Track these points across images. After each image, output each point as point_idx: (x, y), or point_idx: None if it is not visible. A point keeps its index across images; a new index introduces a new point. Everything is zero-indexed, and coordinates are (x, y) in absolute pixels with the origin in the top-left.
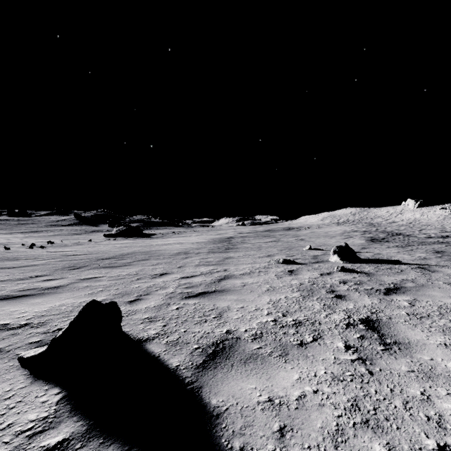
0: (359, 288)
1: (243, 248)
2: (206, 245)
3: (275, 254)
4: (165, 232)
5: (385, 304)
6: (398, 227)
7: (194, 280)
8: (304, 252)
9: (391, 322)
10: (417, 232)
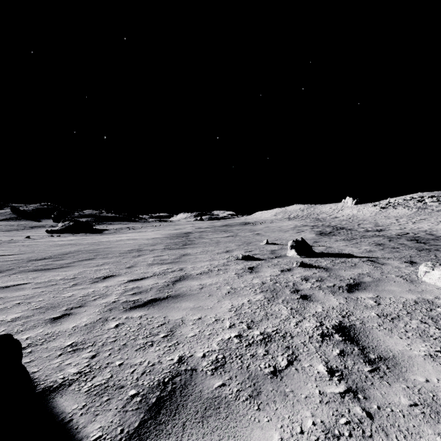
0: (322, 285)
1: (201, 243)
2: (162, 241)
3: (234, 250)
4: (119, 228)
5: (352, 303)
6: (340, 222)
7: (144, 284)
8: (262, 247)
9: (366, 328)
10: (356, 226)
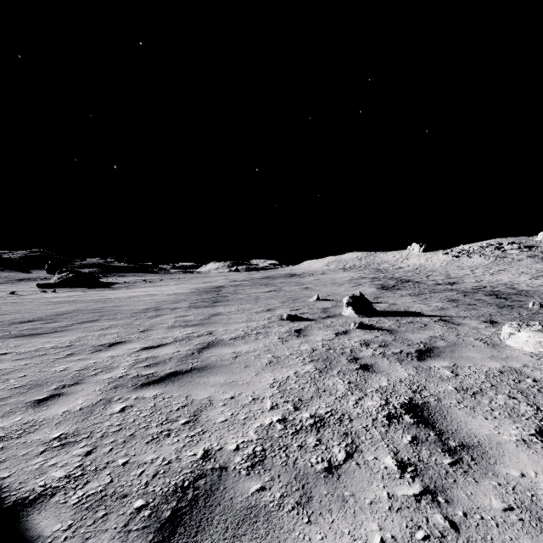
0: (386, 352)
1: (236, 300)
2: (187, 297)
3: (277, 308)
4: (133, 281)
5: (424, 375)
6: (405, 273)
7: (161, 352)
8: (312, 304)
9: (442, 406)
10: (425, 278)
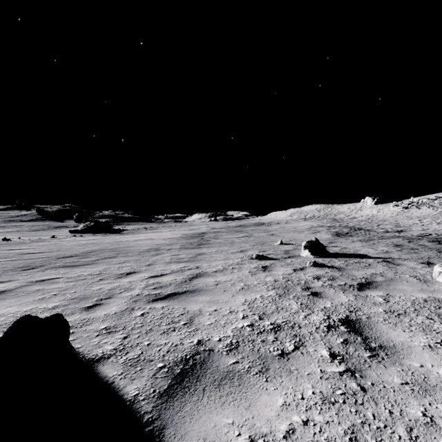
0: (333, 284)
1: (216, 243)
2: (178, 241)
3: (248, 250)
4: (137, 228)
5: (361, 300)
6: (359, 222)
7: (163, 280)
8: (276, 247)
9: (371, 321)
10: (376, 227)
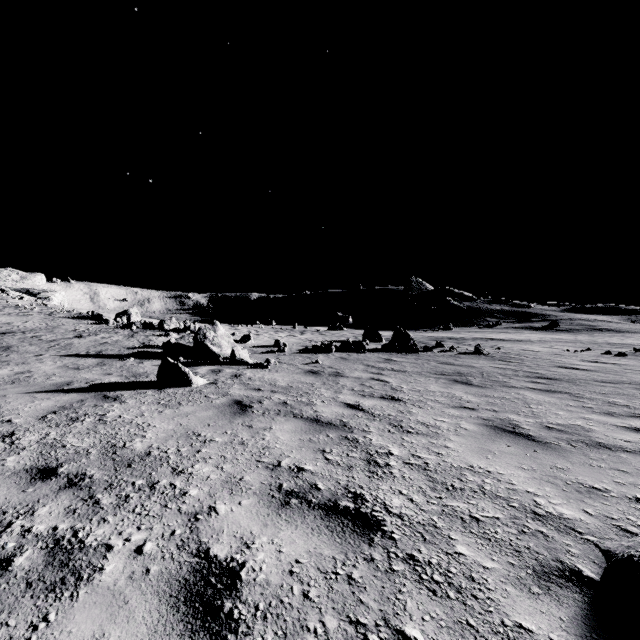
0: None
1: None
2: None
3: None
4: None
5: None
6: None
7: (322, 407)
8: None
9: None
10: None
